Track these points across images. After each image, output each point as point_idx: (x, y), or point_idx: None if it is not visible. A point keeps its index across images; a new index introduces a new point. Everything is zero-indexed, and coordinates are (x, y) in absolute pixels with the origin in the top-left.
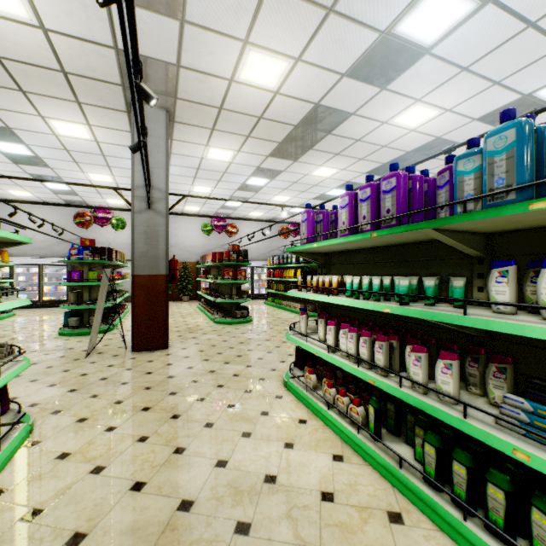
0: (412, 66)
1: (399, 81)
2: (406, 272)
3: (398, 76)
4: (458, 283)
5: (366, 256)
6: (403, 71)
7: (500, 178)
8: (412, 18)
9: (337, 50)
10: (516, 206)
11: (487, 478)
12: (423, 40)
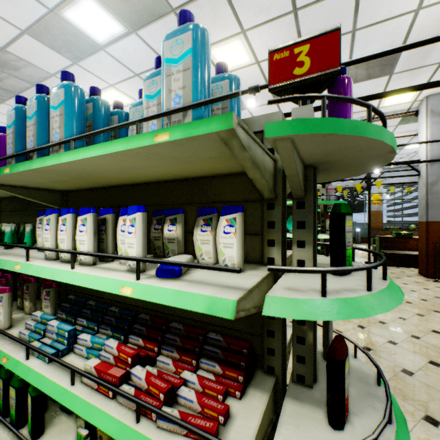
0: (94, 55)
1: (88, 63)
2: (28, 220)
3: (85, 58)
4: (28, 229)
5: (6, 204)
6: (87, 55)
7: (11, 147)
8: (75, 12)
9: (3, 1)
10: (1, 170)
11: (10, 383)
12: (94, 36)
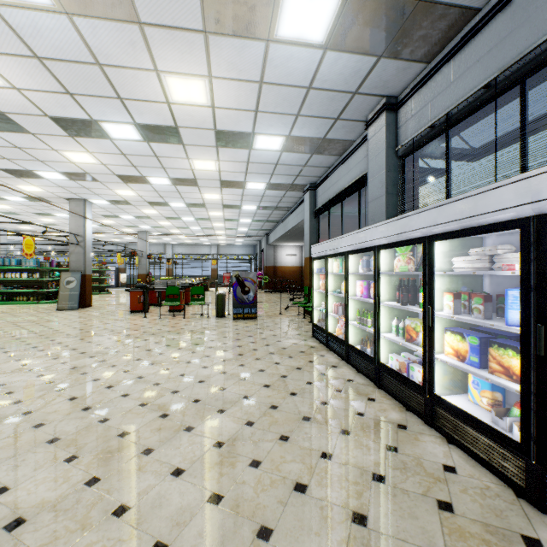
0: None
1: None
2: None
3: None
4: None
5: None
6: None
7: (1, 264)
8: None
9: None
10: (2, 267)
11: (0, 296)
12: None
